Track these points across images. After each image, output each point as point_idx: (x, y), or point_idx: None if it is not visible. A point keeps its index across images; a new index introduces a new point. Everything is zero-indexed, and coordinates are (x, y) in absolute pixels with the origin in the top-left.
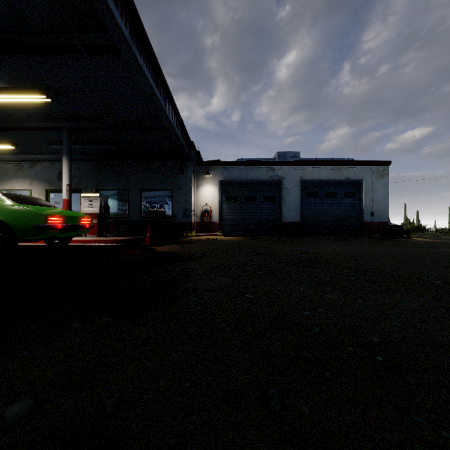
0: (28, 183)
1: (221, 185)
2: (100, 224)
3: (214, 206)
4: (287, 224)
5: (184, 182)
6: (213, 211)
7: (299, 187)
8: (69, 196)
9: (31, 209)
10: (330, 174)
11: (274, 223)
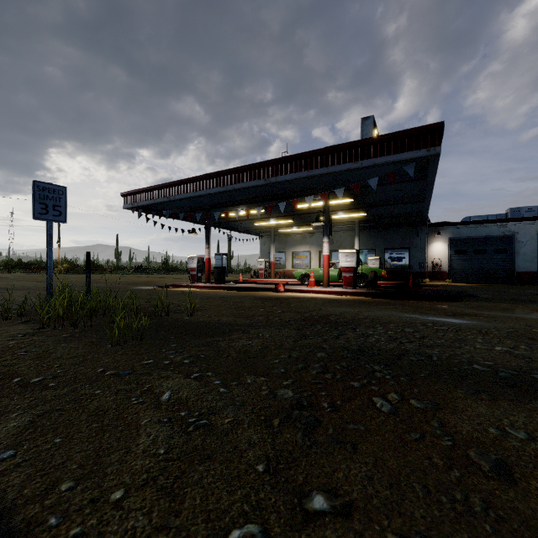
0: (308, 247)
1: (450, 242)
2: None
3: (444, 259)
4: (521, 274)
5: (419, 242)
6: (442, 262)
7: (535, 240)
8: None
9: (376, 269)
10: None
11: (506, 272)
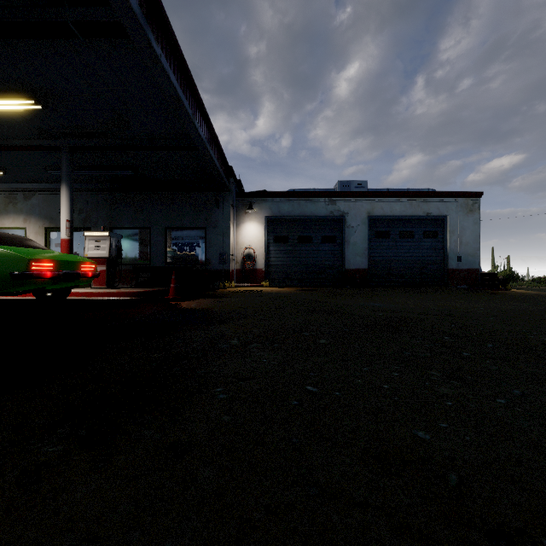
0: (22, 219)
1: (267, 223)
2: (110, 272)
3: (259, 249)
4: (352, 272)
5: (221, 218)
6: (257, 255)
7: (366, 225)
8: (70, 235)
9: (7, 251)
10: (405, 209)
11: (335, 270)
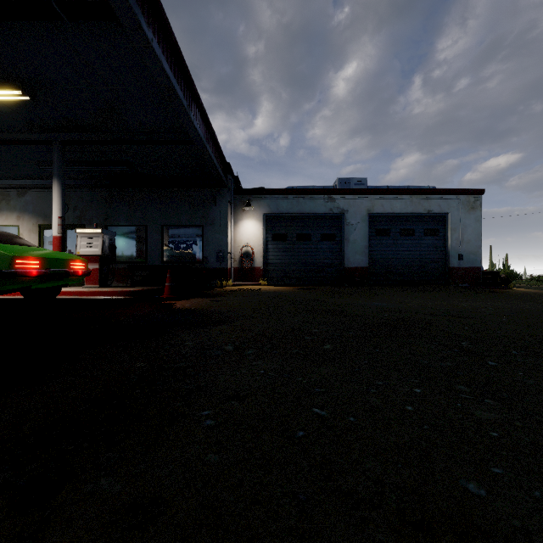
0: (15, 216)
1: (265, 221)
2: (102, 270)
3: (257, 247)
4: (351, 270)
5: (218, 216)
6: (255, 253)
7: (366, 222)
8: (62, 232)
9: None
10: (406, 206)
11: (334, 268)
